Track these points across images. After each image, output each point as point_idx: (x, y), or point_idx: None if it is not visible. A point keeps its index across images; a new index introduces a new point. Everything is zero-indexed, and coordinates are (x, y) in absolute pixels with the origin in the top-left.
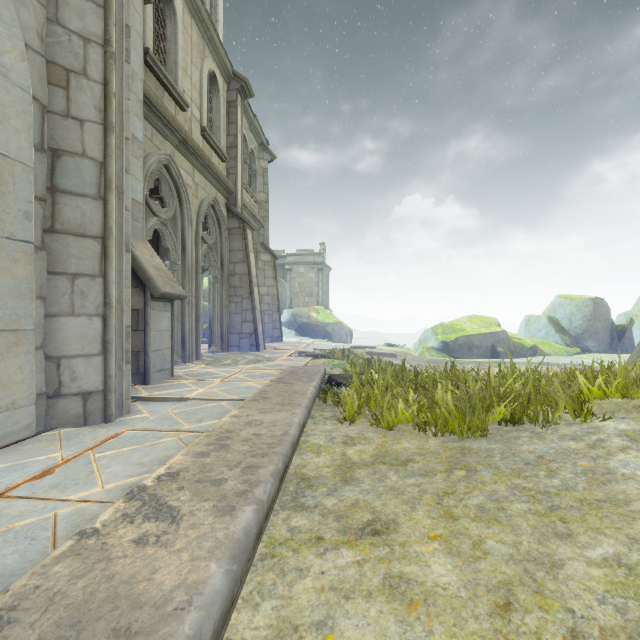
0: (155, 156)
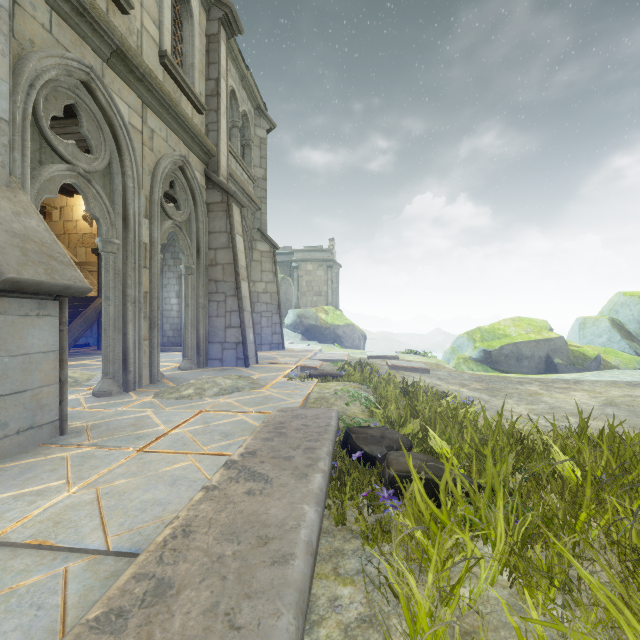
0: (56, 58)
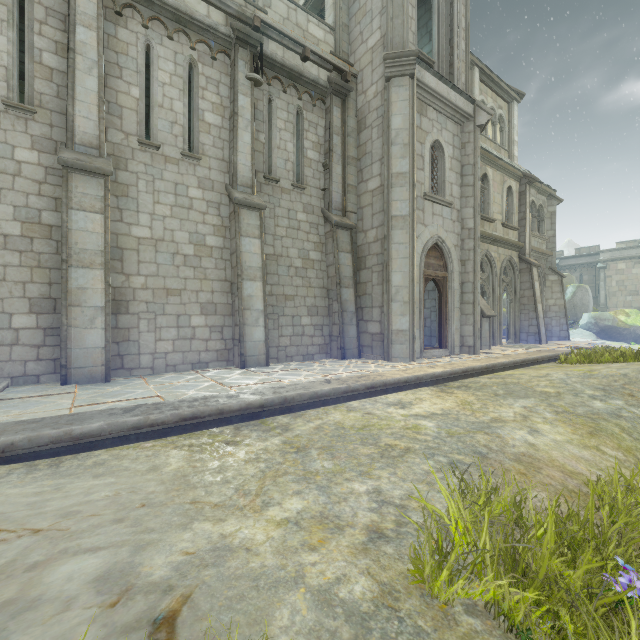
0: (481, 254)
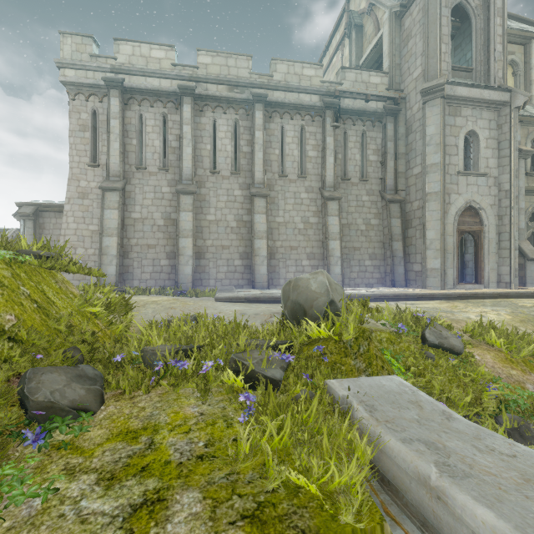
0: (531, 207)
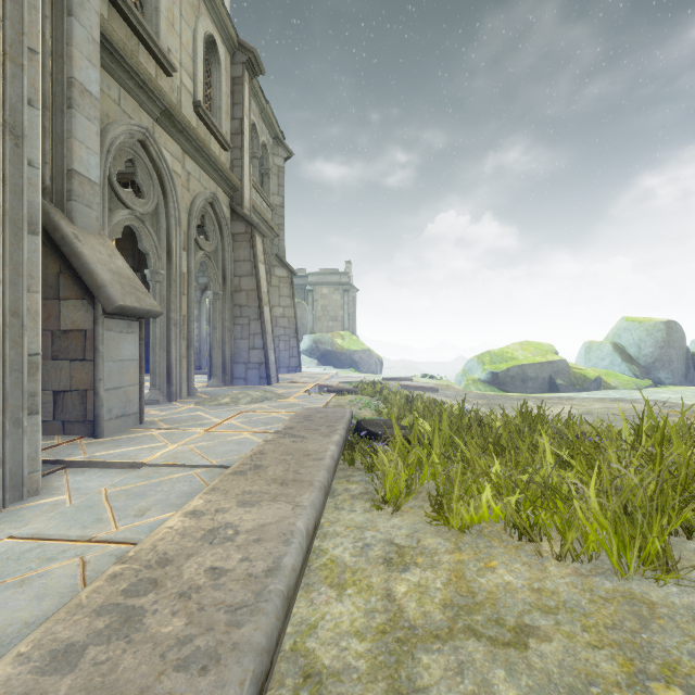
0: (124, 126)
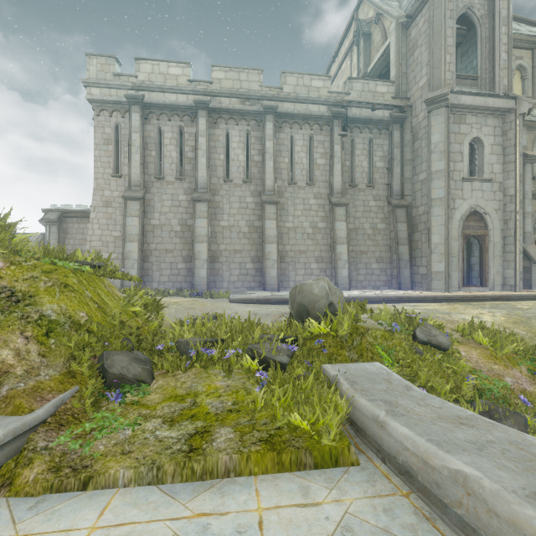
0: None
